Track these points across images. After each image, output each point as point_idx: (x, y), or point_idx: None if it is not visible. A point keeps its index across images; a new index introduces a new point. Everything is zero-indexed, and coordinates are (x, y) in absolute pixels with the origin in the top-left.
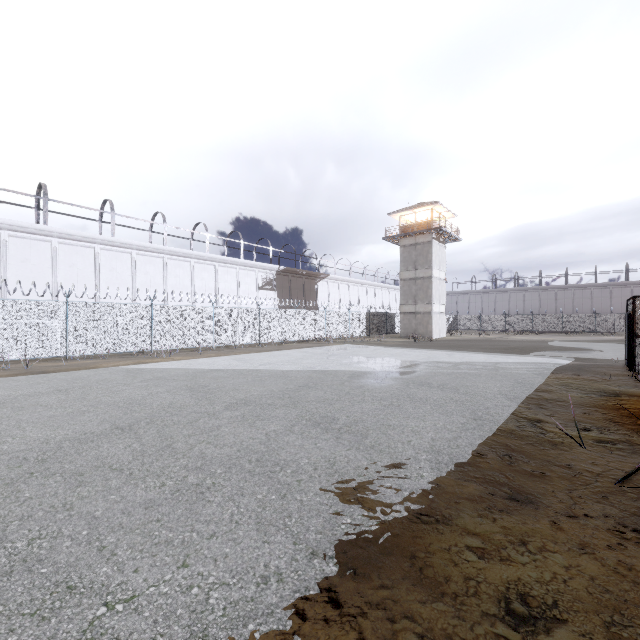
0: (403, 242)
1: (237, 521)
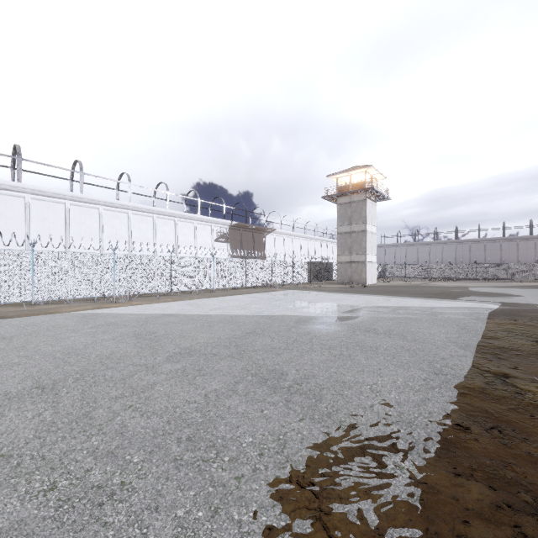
0: (340, 200)
1: None
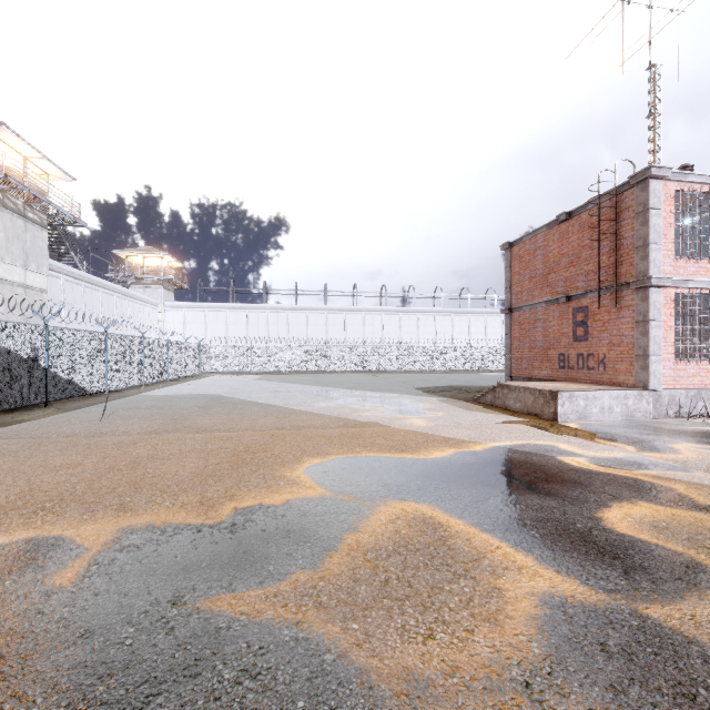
0: None
1: None
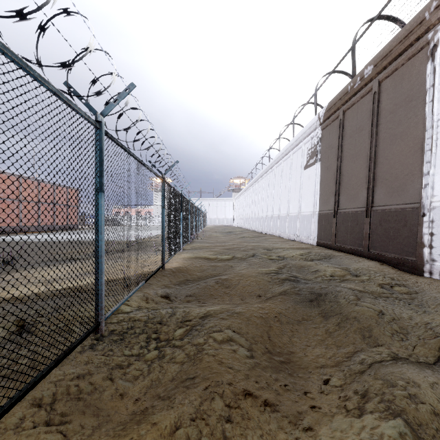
0: None
1: None
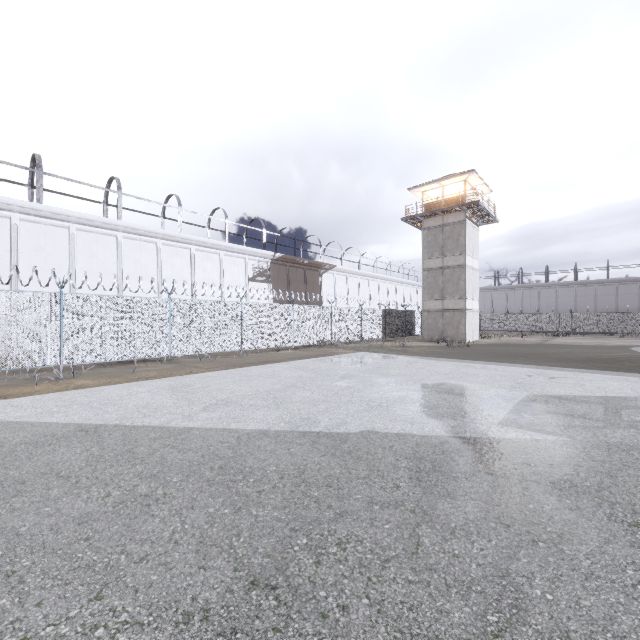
0: (427, 223)
1: None
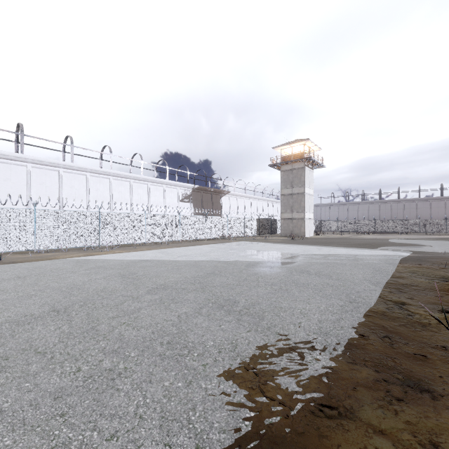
0: (283, 168)
1: (141, 415)
